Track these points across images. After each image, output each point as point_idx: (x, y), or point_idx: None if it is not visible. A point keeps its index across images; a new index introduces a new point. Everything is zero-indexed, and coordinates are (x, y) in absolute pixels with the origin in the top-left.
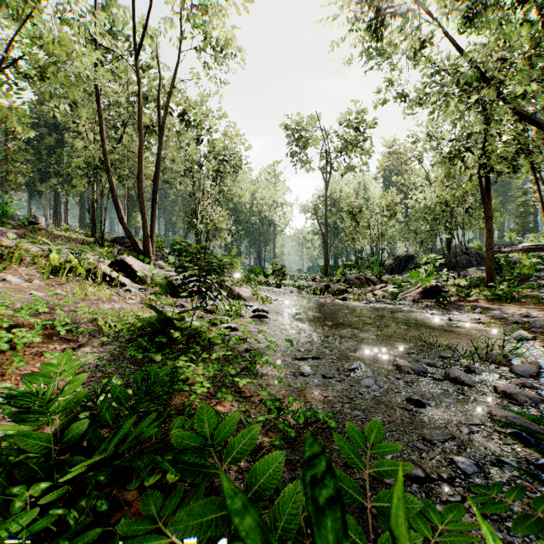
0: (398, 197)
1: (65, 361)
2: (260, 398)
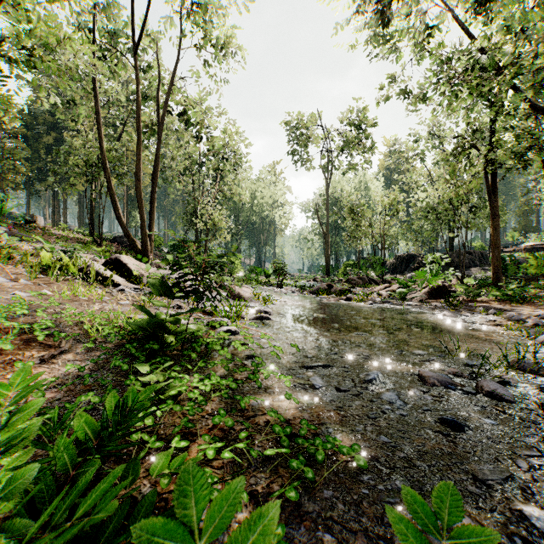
0: (400, 196)
1: (20, 380)
2: (266, 418)
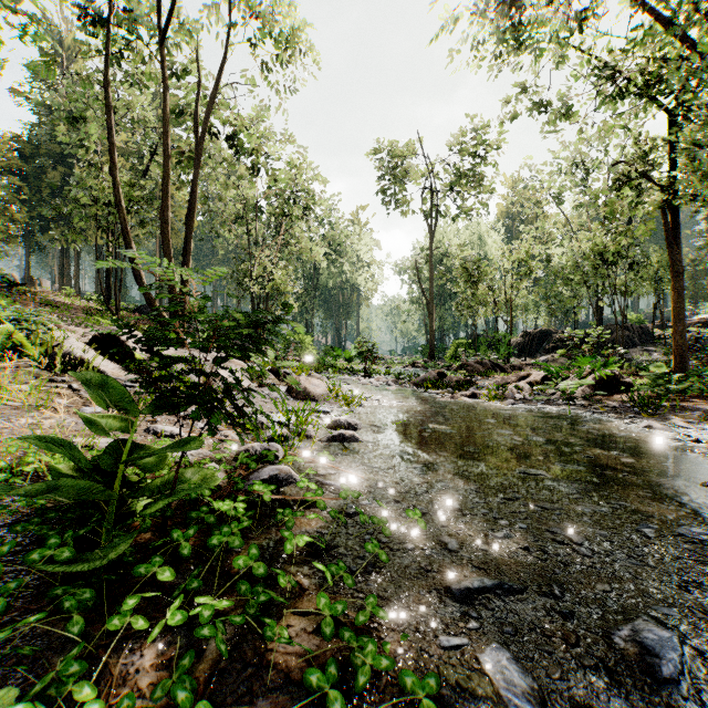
0: (534, 248)
1: None
2: None
